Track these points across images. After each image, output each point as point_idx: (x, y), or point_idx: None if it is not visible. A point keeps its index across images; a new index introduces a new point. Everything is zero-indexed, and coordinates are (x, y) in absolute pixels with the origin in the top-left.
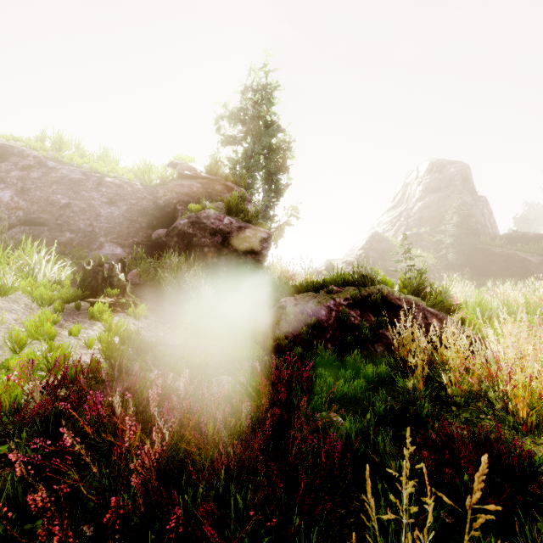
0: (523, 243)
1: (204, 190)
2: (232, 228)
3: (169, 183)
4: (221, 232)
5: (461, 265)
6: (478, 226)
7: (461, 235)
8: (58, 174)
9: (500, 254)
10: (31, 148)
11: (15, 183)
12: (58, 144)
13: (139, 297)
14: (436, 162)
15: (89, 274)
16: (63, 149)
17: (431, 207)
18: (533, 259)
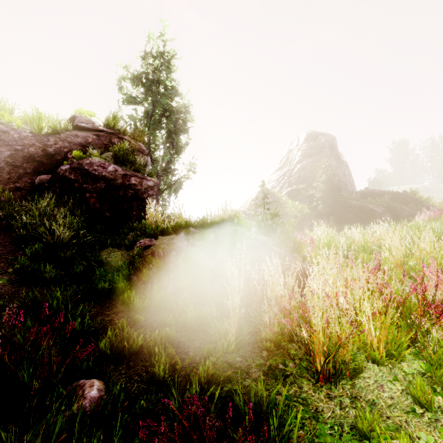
0: (372, 197)
1: (100, 142)
2: (117, 176)
3: (62, 133)
4: (105, 178)
5: (328, 215)
6: (341, 184)
7: (327, 190)
8: None
9: (355, 205)
10: None
11: None
12: None
13: None
14: (311, 133)
15: None
16: None
17: (307, 168)
18: (378, 209)
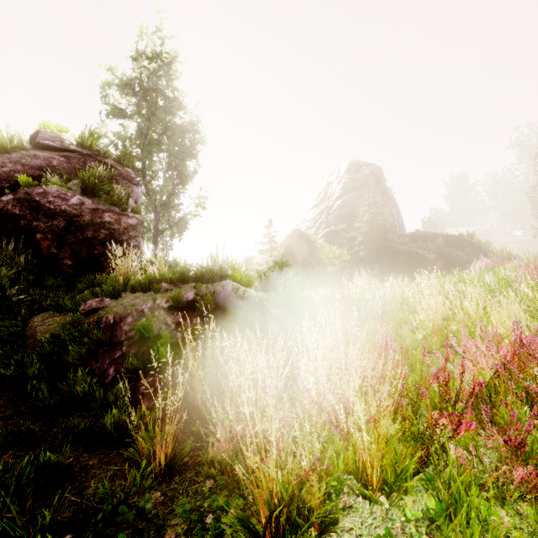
0: (423, 241)
1: (70, 165)
2: (83, 210)
3: (14, 152)
4: (65, 214)
5: (372, 262)
6: (388, 224)
7: (370, 232)
8: None
9: (403, 251)
10: None
11: None
12: None
13: None
14: (354, 163)
15: None
16: None
17: (348, 205)
18: (429, 256)
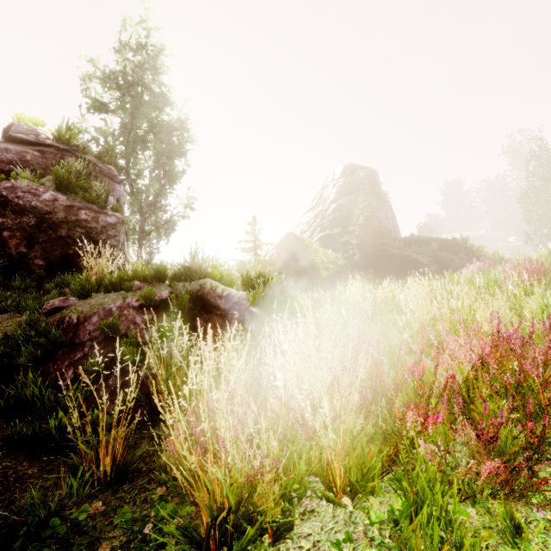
0: (418, 245)
1: (46, 161)
2: (56, 207)
3: None
4: (35, 210)
5: (367, 266)
6: (382, 228)
7: (365, 236)
8: None
9: (398, 255)
10: None
11: None
12: None
13: None
14: (349, 166)
15: None
16: None
17: (343, 209)
18: (423, 260)
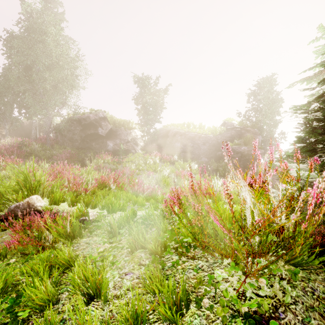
0: None
1: (236, 133)
2: (245, 151)
3: (222, 133)
4: (241, 152)
5: None
6: None
7: None
8: (189, 136)
9: None
10: (182, 129)
11: (180, 141)
12: (188, 126)
13: (213, 174)
14: None
15: (202, 168)
16: (189, 127)
17: None
18: None
